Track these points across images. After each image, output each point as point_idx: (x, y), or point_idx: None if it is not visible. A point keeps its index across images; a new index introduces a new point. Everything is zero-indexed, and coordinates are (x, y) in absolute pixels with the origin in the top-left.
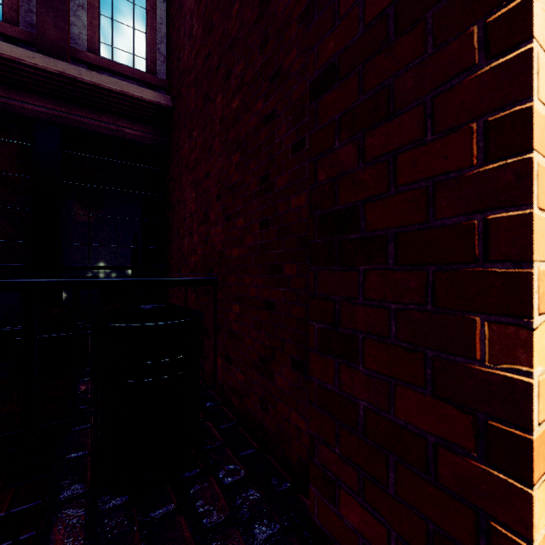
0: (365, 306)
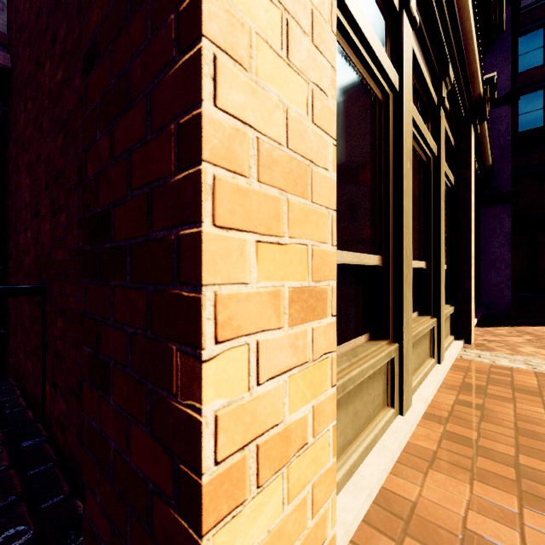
0: (114, 328)
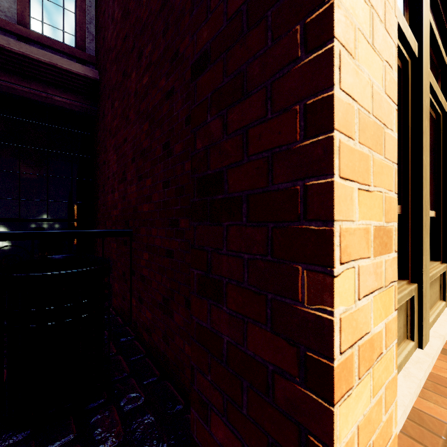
0: (228, 256)
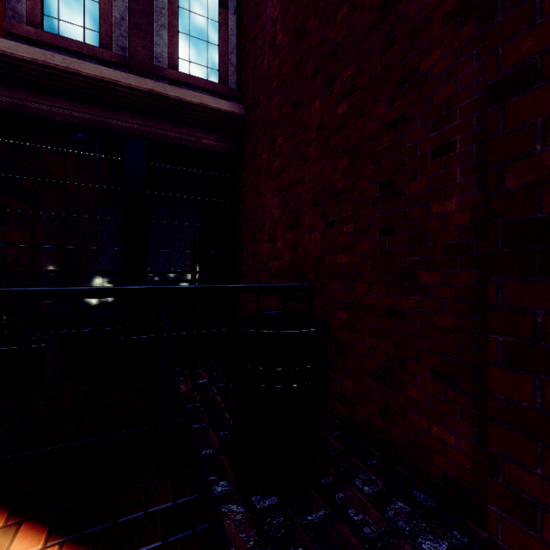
0: None
